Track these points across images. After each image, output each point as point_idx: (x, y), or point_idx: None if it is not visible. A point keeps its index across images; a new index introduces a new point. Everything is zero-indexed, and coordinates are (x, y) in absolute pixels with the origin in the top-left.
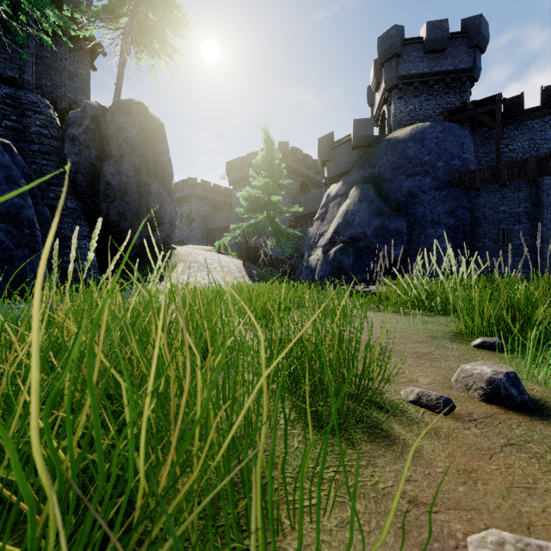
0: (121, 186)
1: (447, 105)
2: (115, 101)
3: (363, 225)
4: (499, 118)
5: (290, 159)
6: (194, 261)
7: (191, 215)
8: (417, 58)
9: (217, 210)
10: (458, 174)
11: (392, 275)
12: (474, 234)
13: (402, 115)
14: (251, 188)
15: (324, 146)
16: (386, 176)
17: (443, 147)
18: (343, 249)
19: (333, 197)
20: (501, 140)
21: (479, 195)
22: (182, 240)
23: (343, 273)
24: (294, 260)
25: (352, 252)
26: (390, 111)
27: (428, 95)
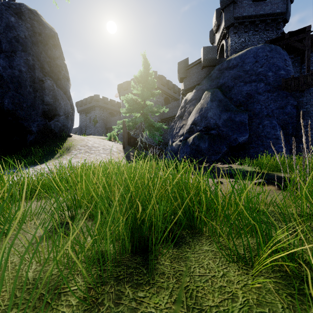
0: (14, 79)
1: (267, 38)
2: (5, 1)
3: (215, 118)
4: (309, 43)
5: (158, 82)
6: (83, 145)
7: (96, 118)
8: (247, 5)
9: (112, 116)
10: (285, 80)
11: (238, 156)
12: (299, 125)
13: (236, 45)
14: (131, 95)
15: (182, 68)
16: (229, 84)
17: (272, 62)
18: (200, 136)
19: (189, 100)
20: (303, 63)
21: (303, 95)
22: (90, 134)
23: (200, 154)
24: (160, 146)
25: (207, 138)
26: (227, 43)
27: (254, 31)
